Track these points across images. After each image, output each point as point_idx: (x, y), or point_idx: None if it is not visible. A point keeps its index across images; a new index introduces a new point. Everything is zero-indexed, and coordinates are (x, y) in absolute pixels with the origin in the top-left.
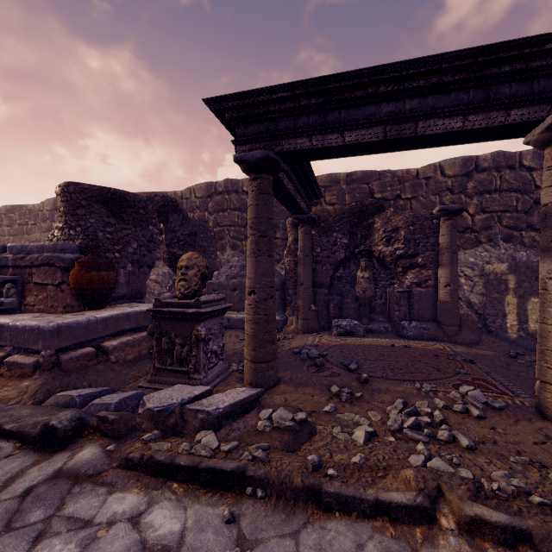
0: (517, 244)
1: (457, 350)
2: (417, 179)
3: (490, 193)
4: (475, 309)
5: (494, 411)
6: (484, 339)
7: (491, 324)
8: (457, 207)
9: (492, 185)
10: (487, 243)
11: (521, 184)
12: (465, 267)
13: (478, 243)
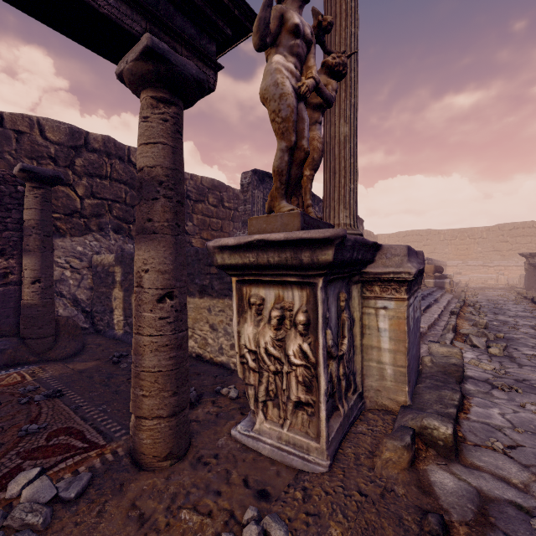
0: (126, 236)
1: (45, 376)
2: (2, 127)
3: (101, 178)
4: (83, 306)
5: (68, 509)
6: (89, 343)
7: (99, 322)
8: (51, 173)
9: (104, 171)
10: (98, 232)
11: (130, 178)
12: (72, 257)
13: (88, 231)
